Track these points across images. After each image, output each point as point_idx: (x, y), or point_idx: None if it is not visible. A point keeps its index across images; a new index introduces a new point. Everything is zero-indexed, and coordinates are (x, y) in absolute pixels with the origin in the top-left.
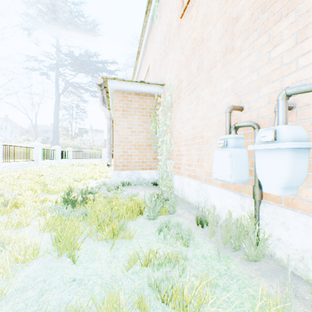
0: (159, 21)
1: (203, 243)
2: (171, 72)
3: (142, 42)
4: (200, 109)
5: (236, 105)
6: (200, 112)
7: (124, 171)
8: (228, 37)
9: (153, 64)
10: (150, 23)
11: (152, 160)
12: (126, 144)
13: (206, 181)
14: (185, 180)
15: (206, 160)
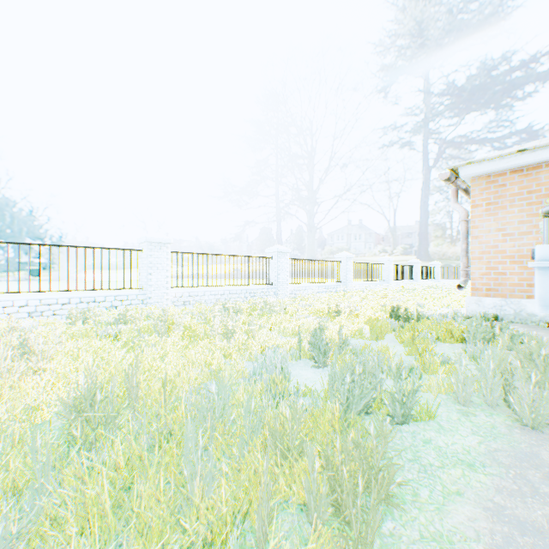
0: None
1: None
2: None
3: None
4: None
5: None
6: None
7: (488, 298)
8: None
9: None
10: None
11: None
12: (492, 256)
13: None
14: None
15: None
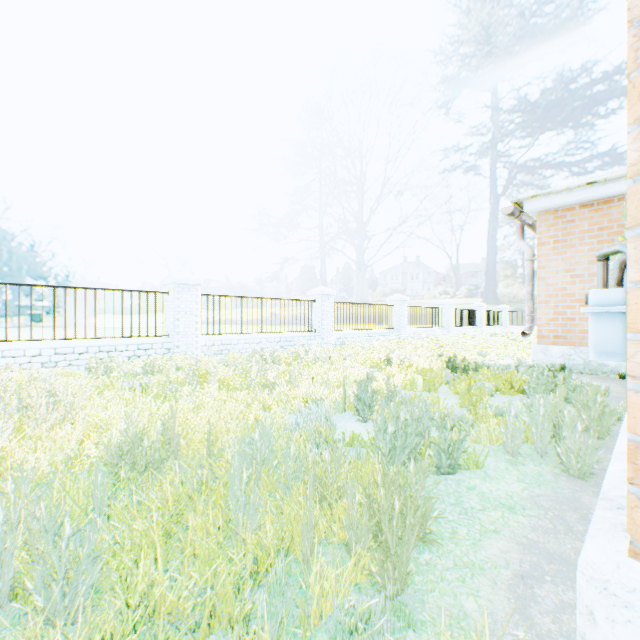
0: None
1: None
2: None
3: None
4: None
5: None
6: None
7: (555, 347)
8: None
9: None
10: None
11: None
12: (560, 300)
13: None
14: None
15: None
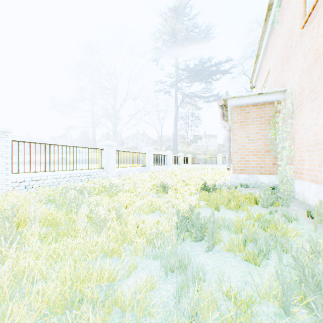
0: (280, 24)
1: (306, 224)
2: (293, 79)
3: (261, 45)
4: (321, 117)
5: None
6: (321, 120)
7: (241, 175)
8: None
9: (274, 67)
10: (270, 27)
11: (271, 165)
12: (243, 151)
13: None
14: (305, 184)
15: None
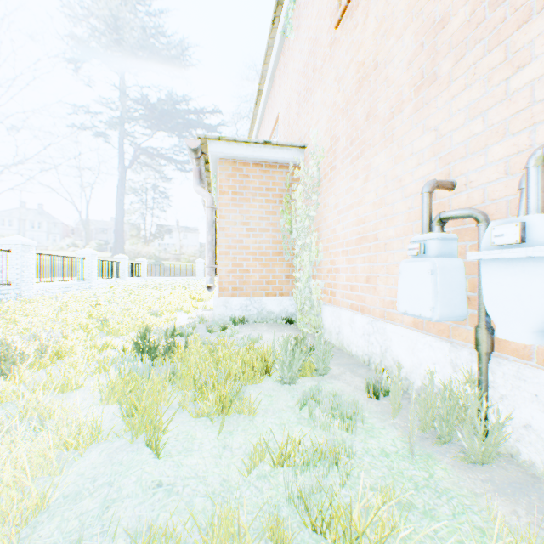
0: (295, 35)
1: (381, 428)
2: (319, 125)
3: (266, 73)
4: (372, 189)
5: (440, 179)
6: (372, 194)
7: (236, 299)
8: (425, 57)
9: (286, 111)
10: (280, 39)
11: (285, 279)
12: (238, 252)
13: (384, 317)
14: (343, 315)
15: (383, 279)
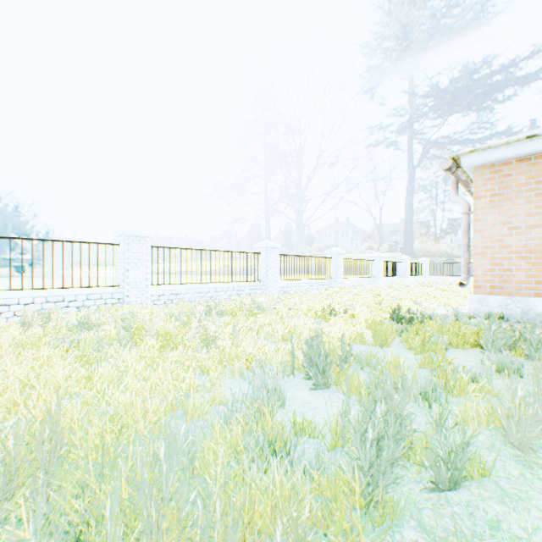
0: None
1: None
2: None
3: None
4: None
5: None
6: None
7: (492, 297)
8: None
9: None
10: None
11: None
12: (496, 251)
13: None
14: None
15: None
